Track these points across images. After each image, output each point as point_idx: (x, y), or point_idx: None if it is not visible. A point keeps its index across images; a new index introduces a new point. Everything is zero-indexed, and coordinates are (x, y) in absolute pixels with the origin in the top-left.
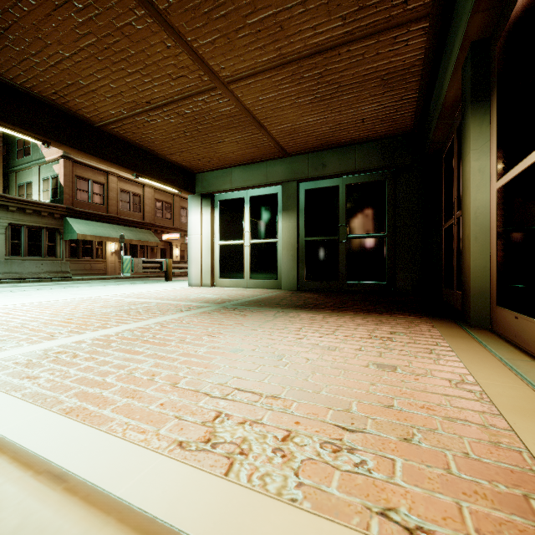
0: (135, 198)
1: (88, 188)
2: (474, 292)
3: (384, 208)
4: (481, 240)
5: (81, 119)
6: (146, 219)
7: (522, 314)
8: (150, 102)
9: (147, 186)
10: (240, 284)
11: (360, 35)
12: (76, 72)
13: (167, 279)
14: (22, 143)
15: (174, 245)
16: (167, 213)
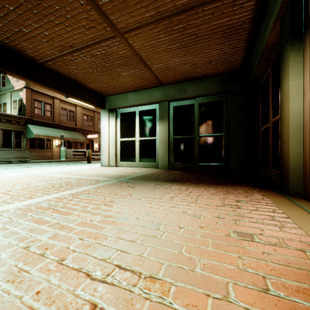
0: (71, 113)
1: (41, 106)
2: (292, 172)
3: (222, 118)
4: (297, 135)
5: (28, 58)
6: (77, 126)
7: None
8: (73, 46)
9: (78, 106)
10: (133, 165)
11: None
12: (19, 22)
13: (88, 162)
14: (0, 79)
15: (94, 141)
16: (90, 122)
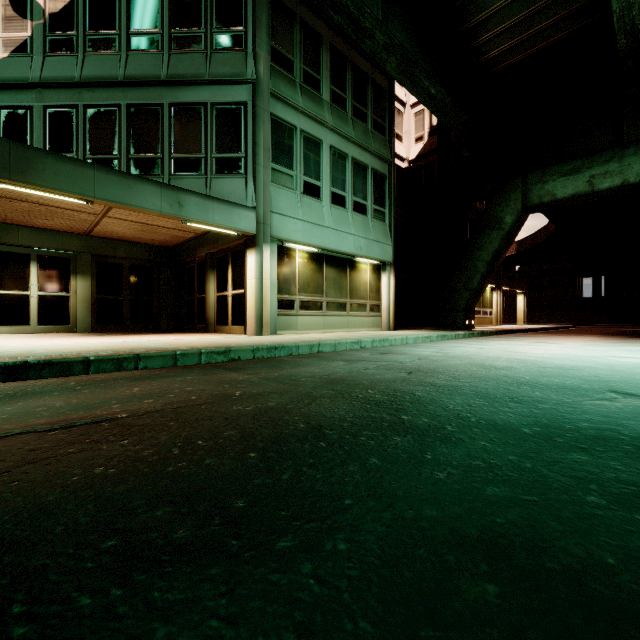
0: None
1: None
2: (211, 323)
3: (153, 283)
4: (213, 308)
5: None
6: None
7: (224, 326)
8: (39, 202)
9: None
10: (25, 330)
11: (177, 229)
12: None
13: None
14: None
15: None
16: None
